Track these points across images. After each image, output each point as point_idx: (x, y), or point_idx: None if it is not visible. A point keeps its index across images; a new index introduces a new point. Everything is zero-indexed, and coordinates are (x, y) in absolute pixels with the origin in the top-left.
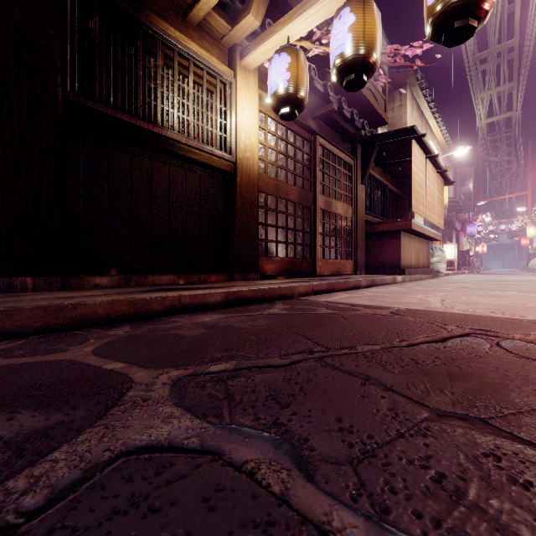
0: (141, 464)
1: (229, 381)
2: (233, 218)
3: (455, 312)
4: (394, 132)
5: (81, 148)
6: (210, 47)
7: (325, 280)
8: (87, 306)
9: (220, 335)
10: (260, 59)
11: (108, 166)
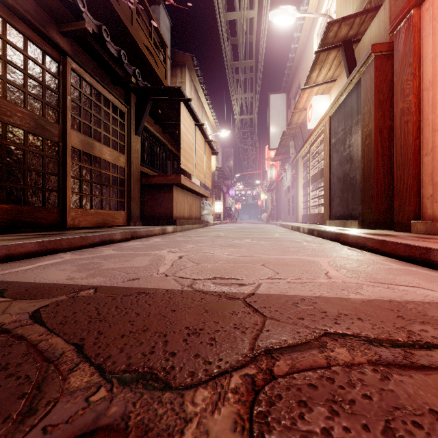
0: None
1: None
2: None
3: (164, 288)
4: (164, 89)
5: None
6: None
7: (49, 236)
8: None
9: None
10: None
11: None
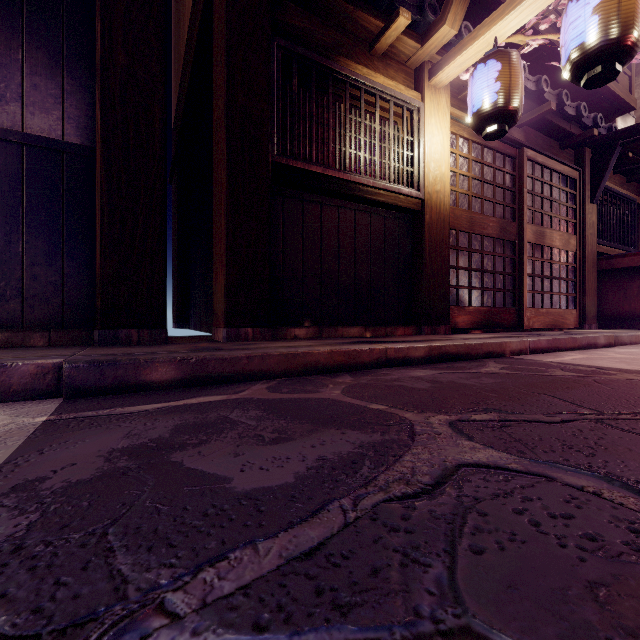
0: (484, 473)
1: (505, 429)
2: (420, 262)
3: None
4: None
5: (281, 206)
6: (395, 74)
7: (542, 335)
8: (313, 354)
9: (452, 389)
10: (455, 73)
11: (302, 220)
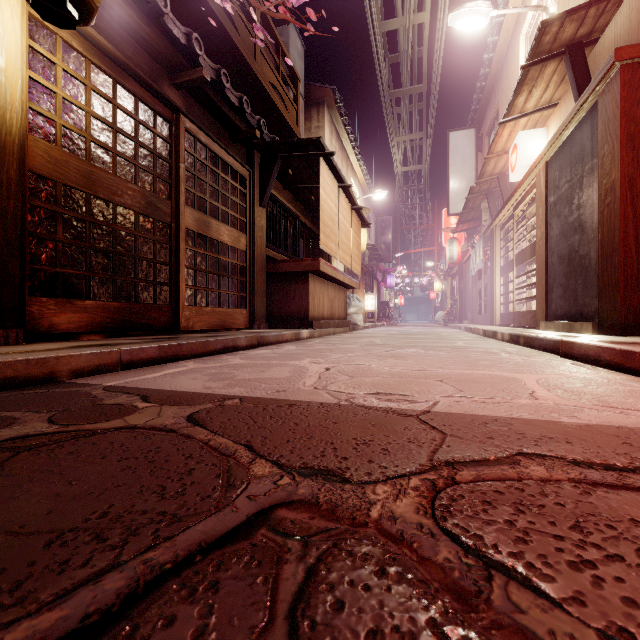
0: None
1: None
2: None
3: (318, 401)
4: (297, 142)
5: None
6: None
7: (167, 340)
8: None
9: None
10: None
11: None
